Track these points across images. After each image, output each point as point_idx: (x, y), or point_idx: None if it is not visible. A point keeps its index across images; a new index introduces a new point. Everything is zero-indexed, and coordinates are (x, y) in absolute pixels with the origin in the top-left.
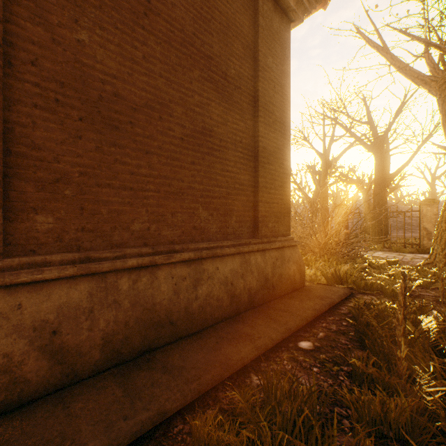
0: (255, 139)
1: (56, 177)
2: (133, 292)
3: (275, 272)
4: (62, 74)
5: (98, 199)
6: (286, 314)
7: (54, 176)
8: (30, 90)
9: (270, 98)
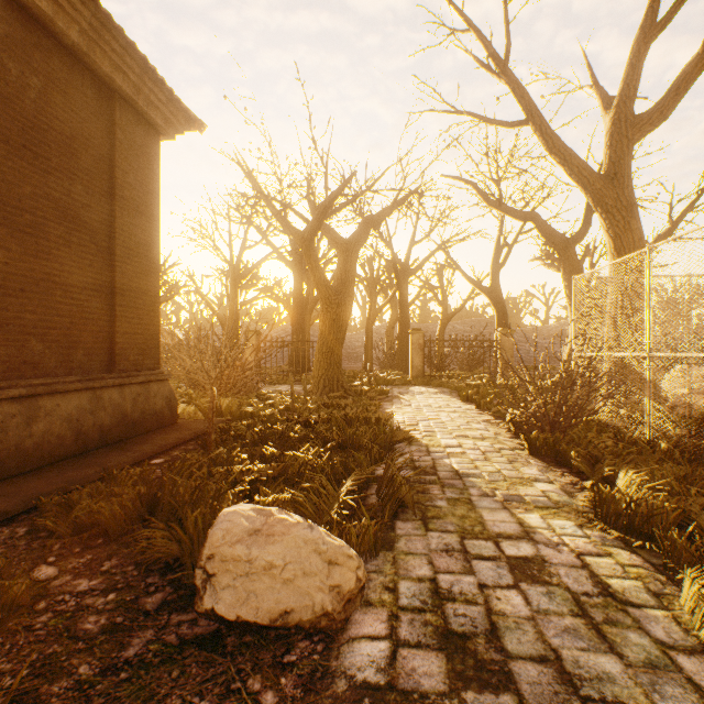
0: (112, 262)
1: None
2: None
3: (137, 408)
4: None
5: None
6: (146, 445)
7: None
8: None
9: (132, 219)
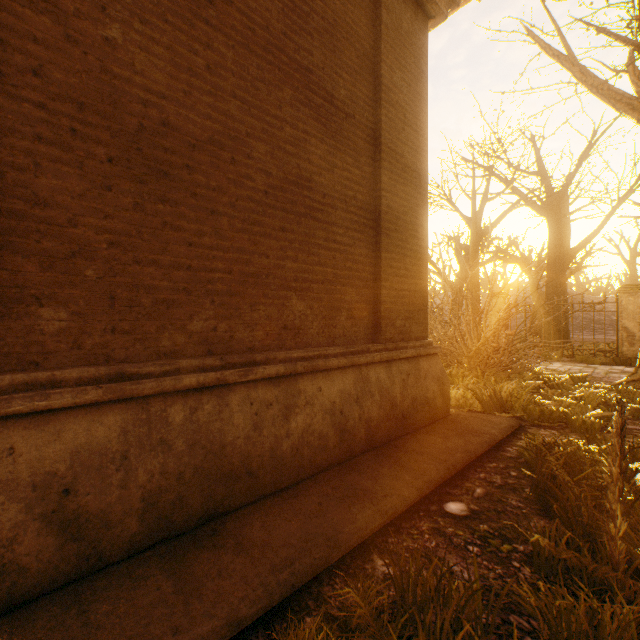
0: (375, 193)
1: (72, 249)
2: (191, 426)
3: (406, 394)
4: (81, 90)
5: (138, 284)
6: (424, 459)
7: (68, 248)
8: (30, 113)
9: (397, 133)
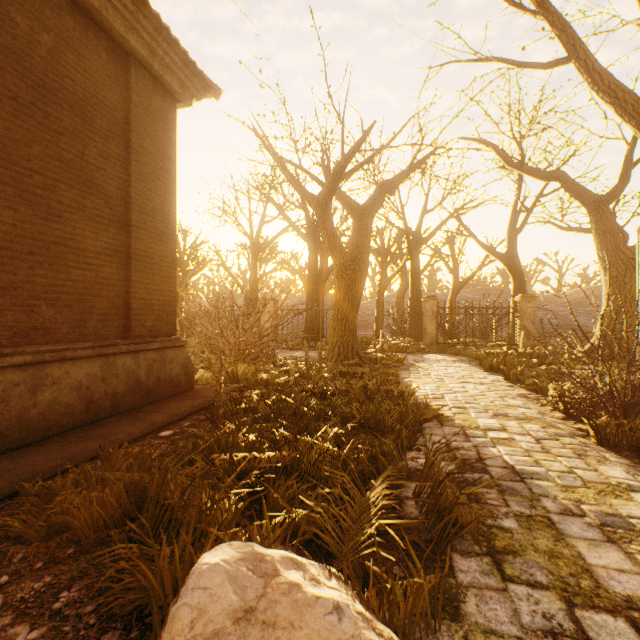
0: (127, 227)
1: None
2: None
3: (152, 375)
4: None
5: None
6: (158, 414)
7: None
8: None
9: (148, 184)
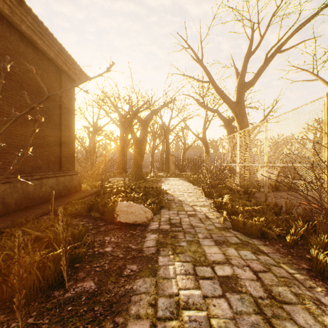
0: (60, 131)
1: None
2: (22, 188)
3: (69, 184)
4: None
5: (5, 158)
6: (75, 196)
7: None
8: None
9: (67, 115)
